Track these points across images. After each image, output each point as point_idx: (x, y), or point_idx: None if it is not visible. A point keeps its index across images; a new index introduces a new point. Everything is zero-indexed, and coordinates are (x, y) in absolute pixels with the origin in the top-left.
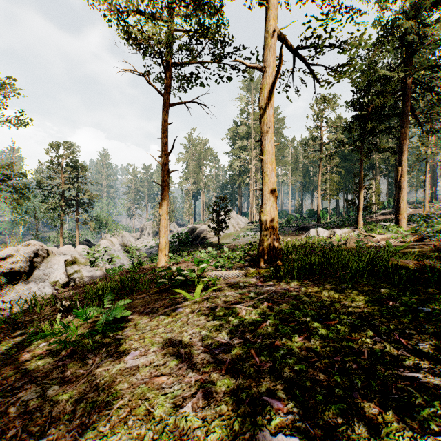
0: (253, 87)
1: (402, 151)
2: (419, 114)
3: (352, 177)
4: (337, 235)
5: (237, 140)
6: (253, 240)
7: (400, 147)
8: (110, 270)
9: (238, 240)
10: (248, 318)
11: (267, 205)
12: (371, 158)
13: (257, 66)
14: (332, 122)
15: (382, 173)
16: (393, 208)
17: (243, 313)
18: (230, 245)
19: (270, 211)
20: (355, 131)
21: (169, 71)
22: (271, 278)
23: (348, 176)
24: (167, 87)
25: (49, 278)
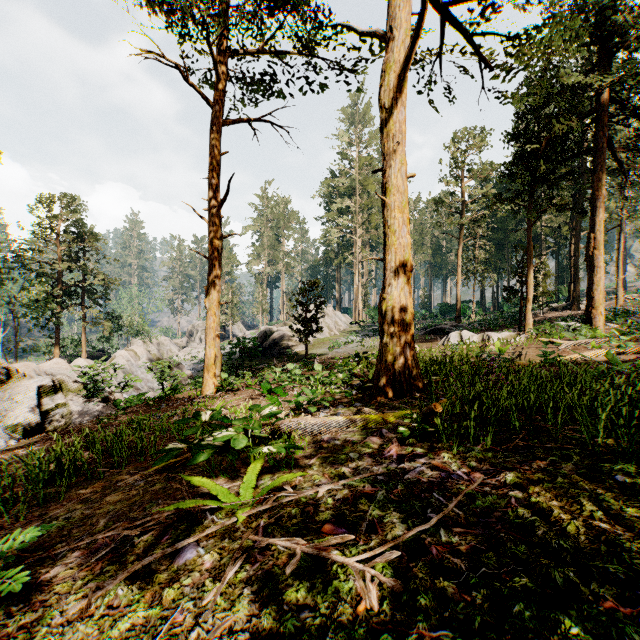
0: (359, 119)
1: (596, 209)
2: (622, 150)
3: (505, 255)
4: (497, 341)
5: (334, 199)
6: (361, 350)
7: (594, 202)
8: (122, 401)
9: (336, 349)
10: (393, 638)
11: (393, 288)
12: (533, 227)
13: (374, 32)
14: (478, 170)
15: (548, 249)
16: (567, 301)
17: (372, 603)
18: (324, 358)
19: (399, 298)
20: (522, 178)
21: (221, 64)
22: (414, 435)
23: (499, 253)
24: (219, 91)
25: (5, 419)
